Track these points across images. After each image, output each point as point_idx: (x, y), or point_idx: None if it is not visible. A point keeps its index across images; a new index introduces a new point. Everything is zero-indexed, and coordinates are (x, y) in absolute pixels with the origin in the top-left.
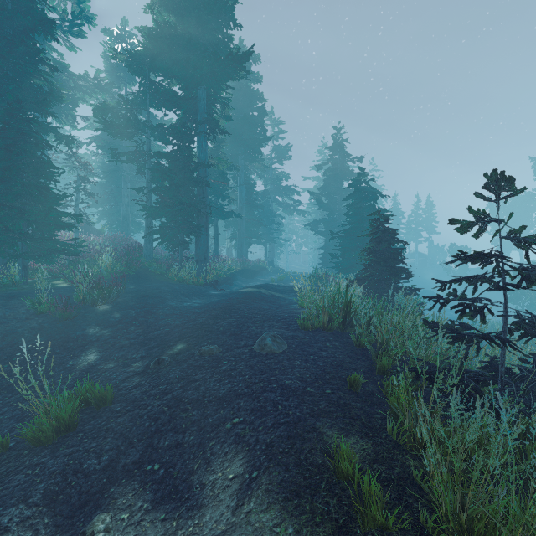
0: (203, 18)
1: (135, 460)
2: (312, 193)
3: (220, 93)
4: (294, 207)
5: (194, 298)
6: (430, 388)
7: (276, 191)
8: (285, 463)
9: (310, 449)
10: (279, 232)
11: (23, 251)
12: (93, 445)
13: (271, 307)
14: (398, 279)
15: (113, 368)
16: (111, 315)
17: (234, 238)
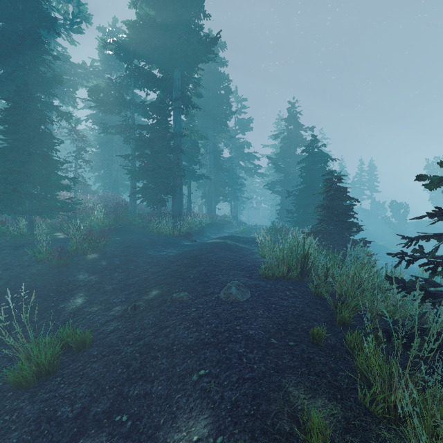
0: (177, 11)
1: (105, 408)
2: (270, 158)
3: (192, 74)
4: (255, 170)
5: (170, 248)
6: (405, 352)
7: (240, 157)
8: (250, 429)
9: (276, 412)
10: (242, 191)
11: (29, 208)
12: (68, 392)
13: (236, 257)
14: (349, 232)
15: (96, 312)
16: (99, 263)
17: (205, 196)
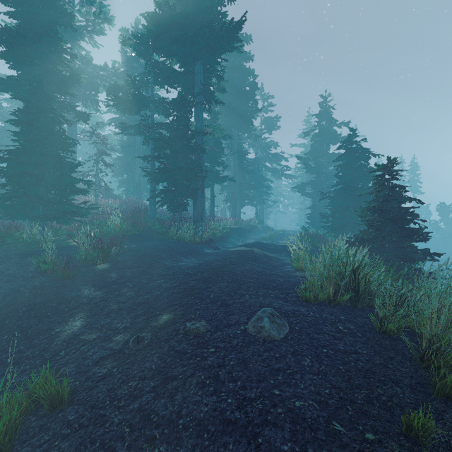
0: None
1: None
2: (300, 158)
3: (215, 67)
4: (282, 172)
5: (190, 257)
6: None
7: (266, 158)
8: None
9: None
10: (268, 194)
11: (43, 213)
12: None
13: (264, 269)
14: (409, 241)
15: (93, 341)
16: (108, 274)
17: (229, 200)
